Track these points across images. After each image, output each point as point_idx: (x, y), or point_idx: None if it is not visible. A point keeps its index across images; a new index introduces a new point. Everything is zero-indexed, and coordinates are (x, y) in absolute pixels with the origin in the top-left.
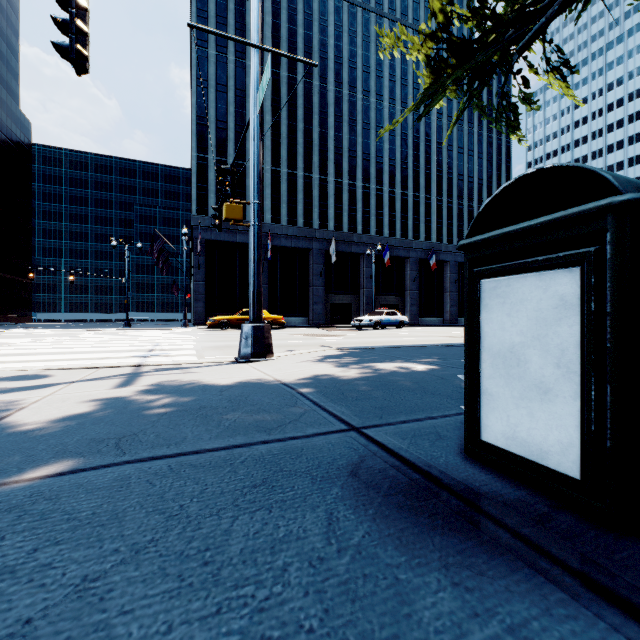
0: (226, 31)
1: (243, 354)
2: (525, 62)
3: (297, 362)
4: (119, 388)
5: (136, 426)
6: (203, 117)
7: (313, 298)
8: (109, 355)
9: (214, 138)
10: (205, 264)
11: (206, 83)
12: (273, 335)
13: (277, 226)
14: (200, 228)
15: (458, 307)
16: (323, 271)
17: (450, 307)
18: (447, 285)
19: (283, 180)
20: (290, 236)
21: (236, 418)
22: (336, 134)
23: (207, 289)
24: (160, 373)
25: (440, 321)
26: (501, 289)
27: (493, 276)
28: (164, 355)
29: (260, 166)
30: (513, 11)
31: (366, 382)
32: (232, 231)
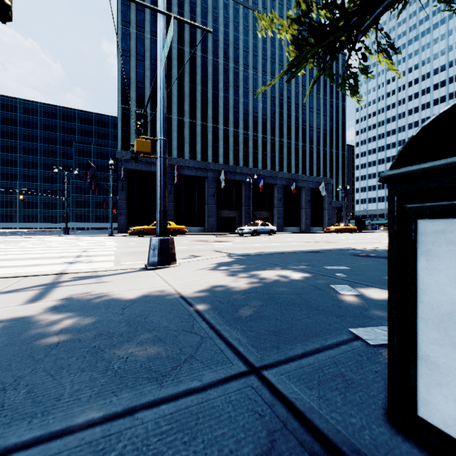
0: (144, 16)
1: (151, 262)
2: (362, 44)
3: (195, 270)
4: (28, 304)
5: (13, 370)
6: (126, 78)
7: (208, 213)
8: (40, 262)
9: (135, 94)
10: (127, 187)
11: (129, 53)
12: (178, 241)
13: (181, 160)
14: (123, 160)
15: (310, 219)
16: (215, 193)
17: (305, 219)
18: (303, 204)
19: (186, 127)
20: (191, 167)
21: (128, 355)
22: (224, 95)
23: (129, 206)
24: (75, 283)
25: (298, 229)
26: (454, 233)
27: (440, 216)
28: (87, 261)
29: (165, 110)
30: (355, 5)
31: (255, 294)
32: (148, 163)
